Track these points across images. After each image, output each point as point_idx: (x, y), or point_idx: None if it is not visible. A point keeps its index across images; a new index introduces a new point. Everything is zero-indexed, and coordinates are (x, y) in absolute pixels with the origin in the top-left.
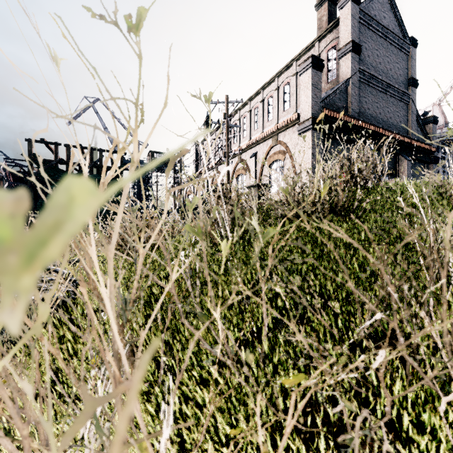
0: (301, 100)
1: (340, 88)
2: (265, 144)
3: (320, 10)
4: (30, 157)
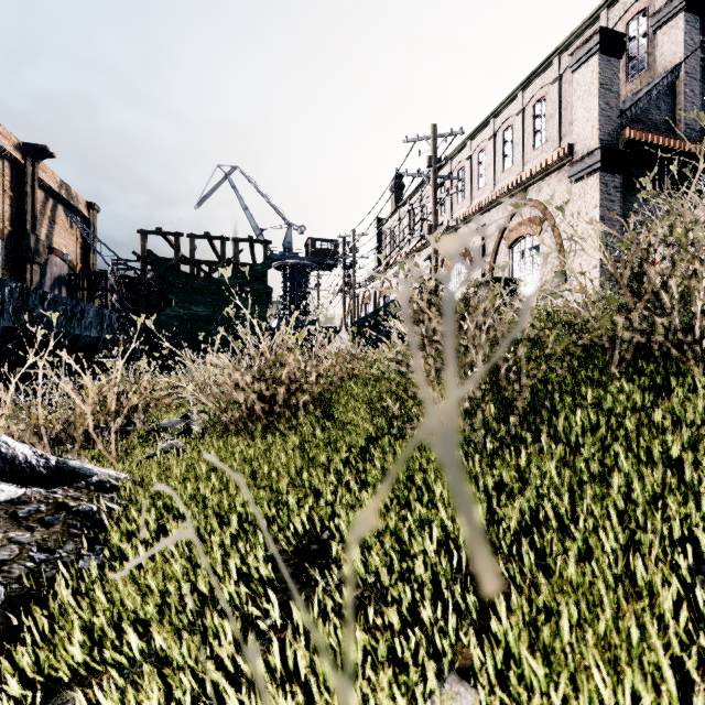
0: (577, 119)
1: (660, 85)
2: (502, 208)
3: None
4: (144, 256)
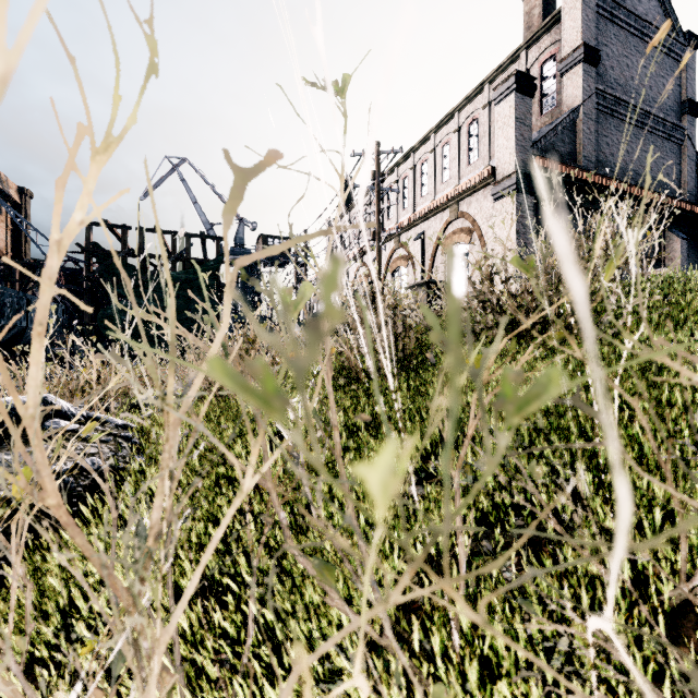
0: (498, 146)
1: (564, 122)
2: (439, 217)
3: None
4: (88, 247)
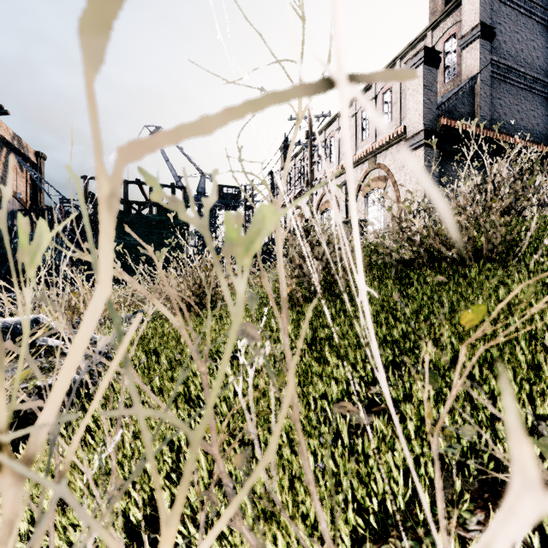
0: (409, 109)
1: (464, 88)
2: (359, 168)
3: None
4: (86, 196)
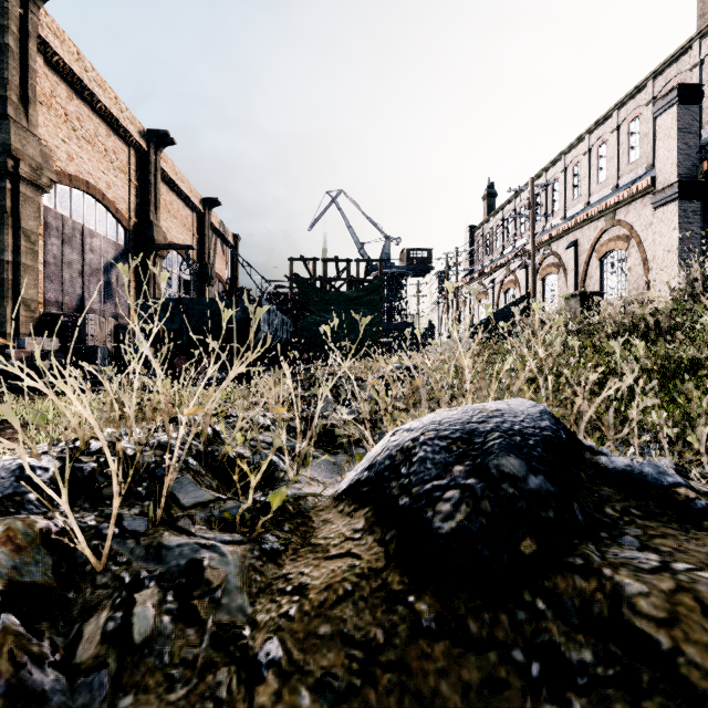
0: (658, 156)
1: None
2: (593, 226)
3: None
4: (292, 277)
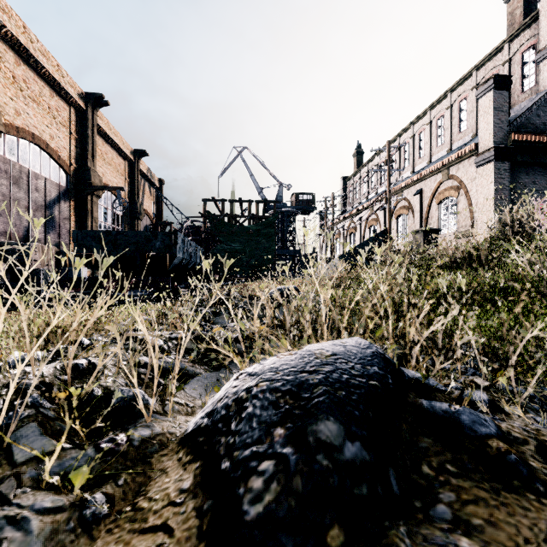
0: (480, 128)
1: (539, 101)
2: (433, 179)
3: (512, 2)
4: (205, 214)
